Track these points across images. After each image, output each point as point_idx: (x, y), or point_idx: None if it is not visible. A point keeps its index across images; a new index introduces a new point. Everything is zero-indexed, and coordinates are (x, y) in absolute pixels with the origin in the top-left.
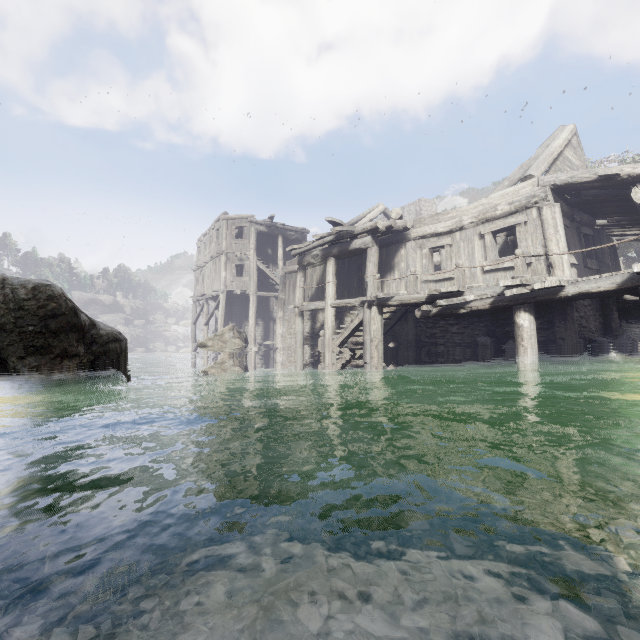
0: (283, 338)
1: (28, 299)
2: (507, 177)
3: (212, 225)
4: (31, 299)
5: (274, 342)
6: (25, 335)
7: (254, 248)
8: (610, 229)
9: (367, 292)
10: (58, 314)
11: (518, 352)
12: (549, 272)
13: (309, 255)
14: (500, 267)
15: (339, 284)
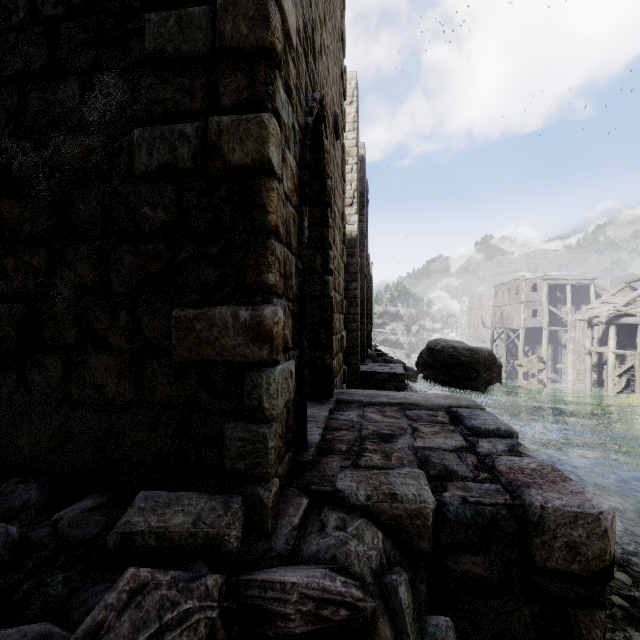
0: (573, 363)
1: (487, 355)
2: None
3: (511, 281)
4: (488, 355)
5: (565, 365)
6: (485, 365)
7: (546, 297)
8: None
9: (637, 349)
10: (493, 359)
11: None
12: None
13: (595, 320)
14: None
15: (621, 334)
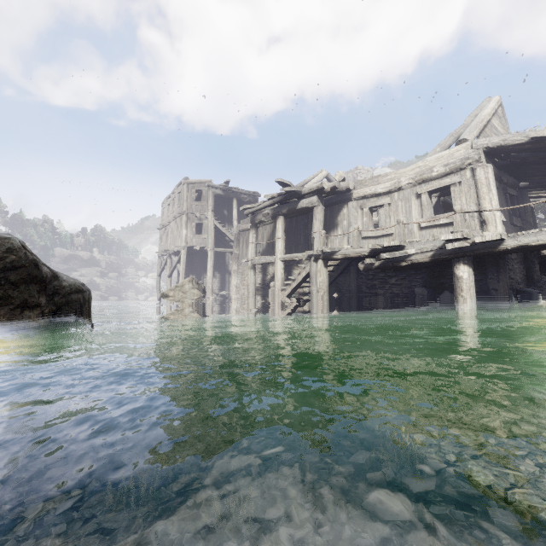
0: (237, 289)
1: None
2: (439, 144)
3: (174, 189)
4: None
5: (229, 292)
6: None
7: (212, 209)
8: (530, 191)
9: (313, 247)
10: (18, 266)
11: (457, 302)
12: (482, 228)
13: (260, 214)
14: (436, 224)
15: (287, 240)
